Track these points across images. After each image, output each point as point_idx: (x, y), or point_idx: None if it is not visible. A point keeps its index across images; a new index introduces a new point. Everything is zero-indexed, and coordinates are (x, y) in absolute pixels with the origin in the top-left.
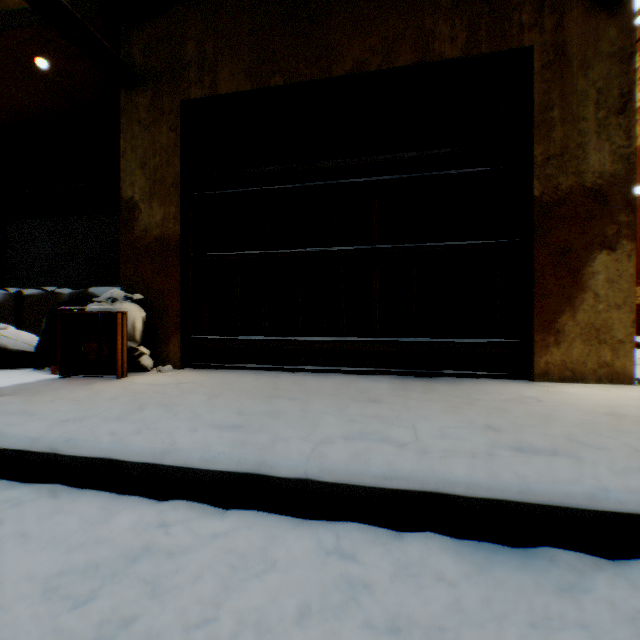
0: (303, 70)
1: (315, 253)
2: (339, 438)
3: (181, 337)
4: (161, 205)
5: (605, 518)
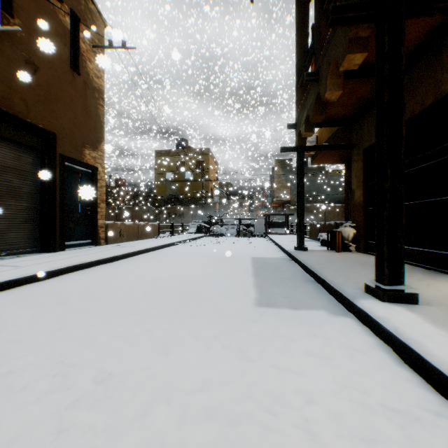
0: None
1: None
2: (323, 265)
3: (363, 241)
4: (358, 190)
5: (321, 279)
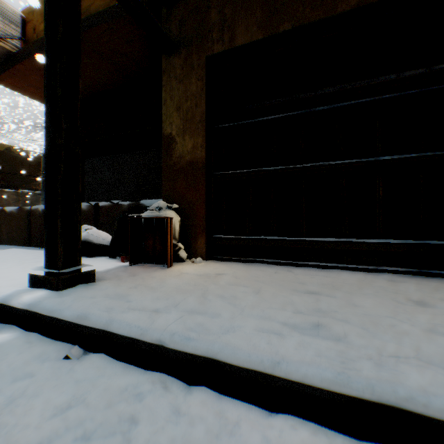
0: (309, 14)
1: (319, 167)
2: None
3: (206, 236)
4: (191, 137)
5: None
